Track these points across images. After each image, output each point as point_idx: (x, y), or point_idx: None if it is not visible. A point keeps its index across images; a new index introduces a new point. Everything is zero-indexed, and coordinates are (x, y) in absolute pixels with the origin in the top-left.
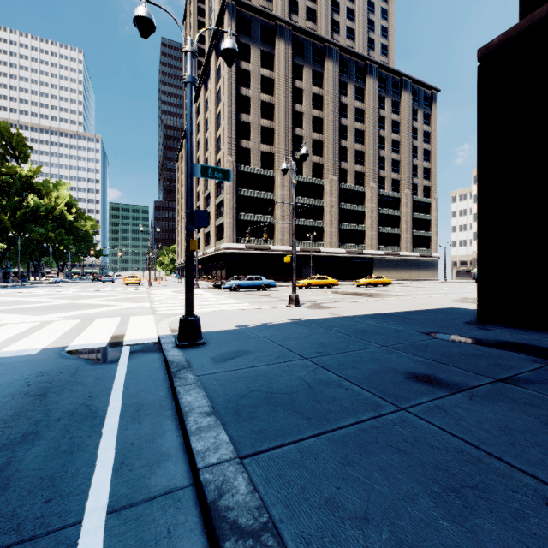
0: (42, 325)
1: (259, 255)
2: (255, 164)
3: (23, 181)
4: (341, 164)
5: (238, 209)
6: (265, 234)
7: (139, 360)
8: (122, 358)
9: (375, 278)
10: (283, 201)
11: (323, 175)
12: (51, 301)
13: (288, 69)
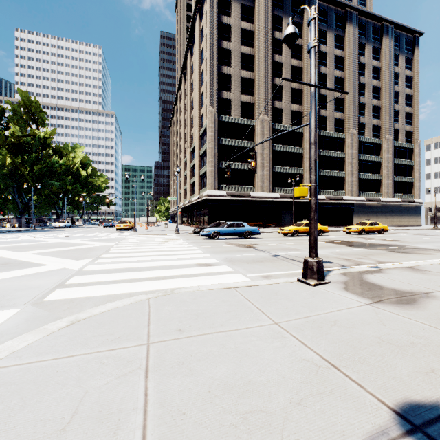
0: None
1: (239, 202)
2: (236, 114)
3: (41, 142)
4: (320, 112)
5: (219, 158)
6: (252, 160)
7: None
8: None
9: (370, 225)
10: (263, 149)
11: (302, 123)
12: None
13: (268, 21)
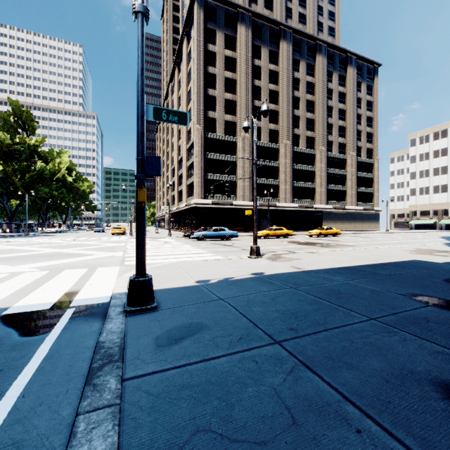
0: (8, 278)
1: (223, 209)
2: (220, 132)
3: (31, 150)
4: (294, 131)
5: (205, 170)
6: (227, 189)
7: (72, 334)
8: (55, 329)
9: (326, 229)
10: (244, 163)
11: (278, 140)
12: (39, 250)
13: (249, 50)
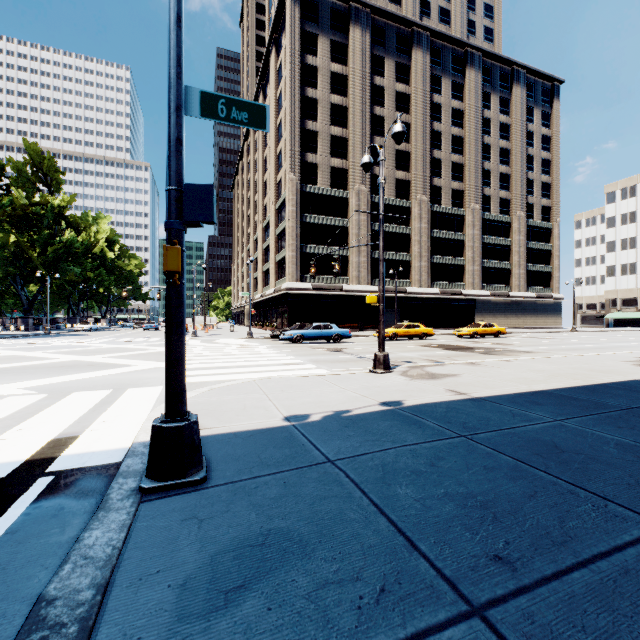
0: None
1: (328, 297)
2: (324, 183)
3: (55, 213)
4: (433, 181)
5: (303, 239)
6: (336, 264)
7: (14, 551)
8: None
9: (483, 326)
10: (359, 229)
11: (410, 195)
12: (52, 358)
13: (366, 63)
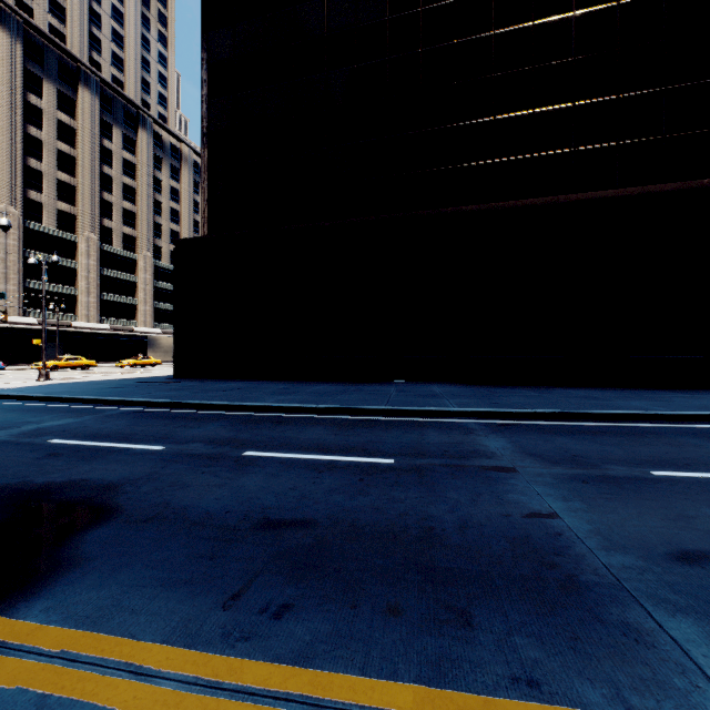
0: None
1: None
2: None
3: None
4: (104, 221)
5: None
6: (4, 315)
7: None
8: None
9: (142, 359)
10: (8, 254)
11: (76, 229)
12: None
13: (17, 75)
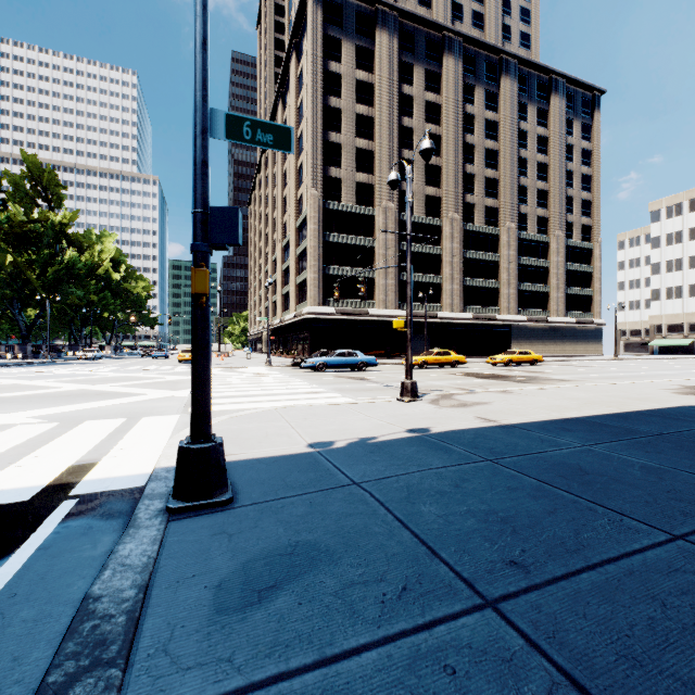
0: None
1: (353, 322)
2: (348, 200)
3: (56, 231)
4: (465, 198)
5: (325, 260)
6: (362, 286)
7: (50, 564)
8: (22, 550)
9: (519, 354)
10: (387, 249)
11: (440, 212)
12: (57, 387)
13: (394, 70)
